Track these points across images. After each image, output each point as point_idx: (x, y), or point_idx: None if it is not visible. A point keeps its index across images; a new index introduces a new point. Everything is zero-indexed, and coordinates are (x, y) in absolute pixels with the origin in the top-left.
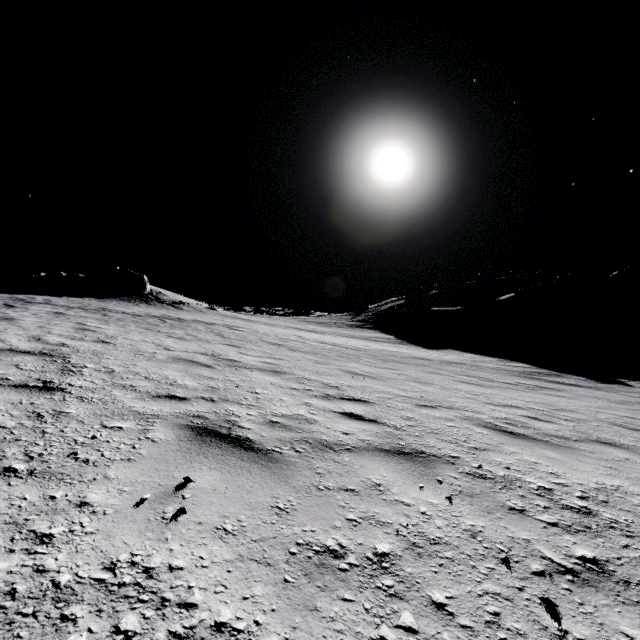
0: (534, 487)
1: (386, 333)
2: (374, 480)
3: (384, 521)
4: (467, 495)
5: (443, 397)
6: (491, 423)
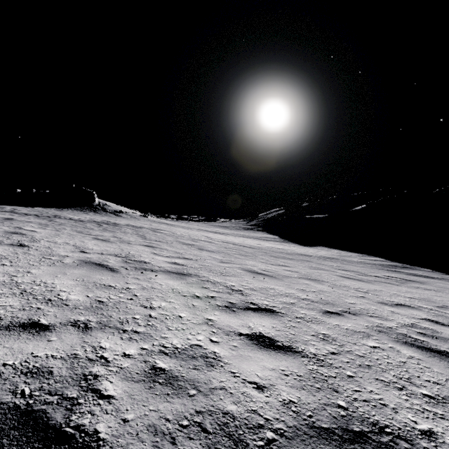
0: None
1: (272, 234)
2: None
3: None
4: None
5: (340, 298)
6: (408, 336)
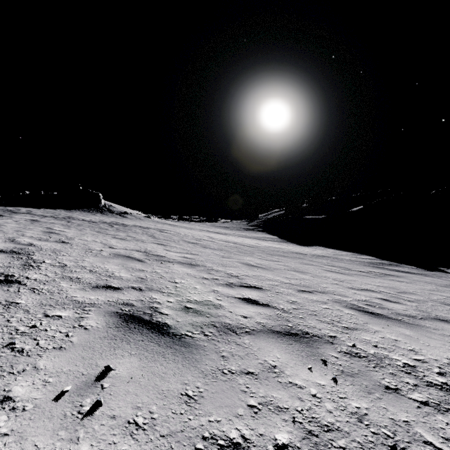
0: (400, 364)
1: (272, 234)
2: (270, 362)
3: (281, 406)
4: (348, 375)
5: (317, 283)
6: (355, 305)
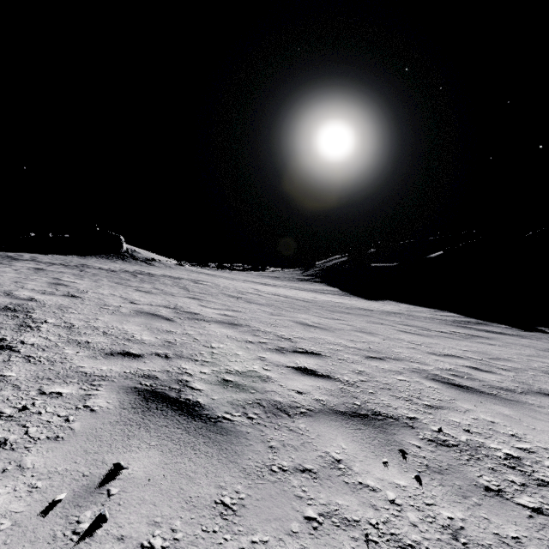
0: (501, 455)
1: (331, 286)
2: (333, 454)
3: (349, 518)
4: (435, 471)
5: (389, 348)
6: (438, 375)
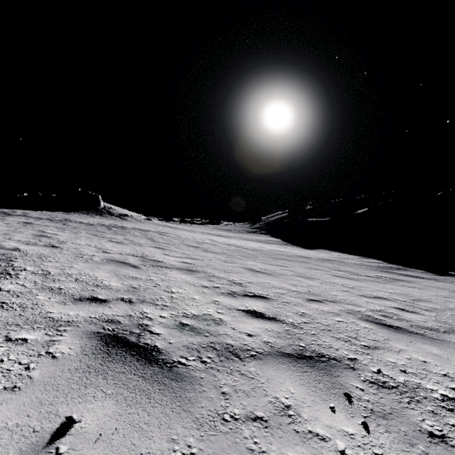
0: (438, 397)
1: (275, 237)
2: (282, 400)
3: None
4: (380, 416)
5: (326, 291)
6: (371, 316)
